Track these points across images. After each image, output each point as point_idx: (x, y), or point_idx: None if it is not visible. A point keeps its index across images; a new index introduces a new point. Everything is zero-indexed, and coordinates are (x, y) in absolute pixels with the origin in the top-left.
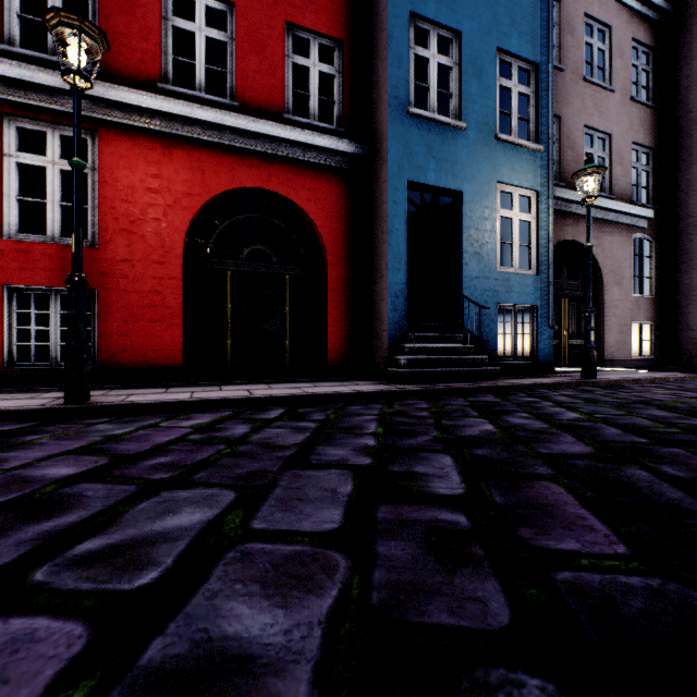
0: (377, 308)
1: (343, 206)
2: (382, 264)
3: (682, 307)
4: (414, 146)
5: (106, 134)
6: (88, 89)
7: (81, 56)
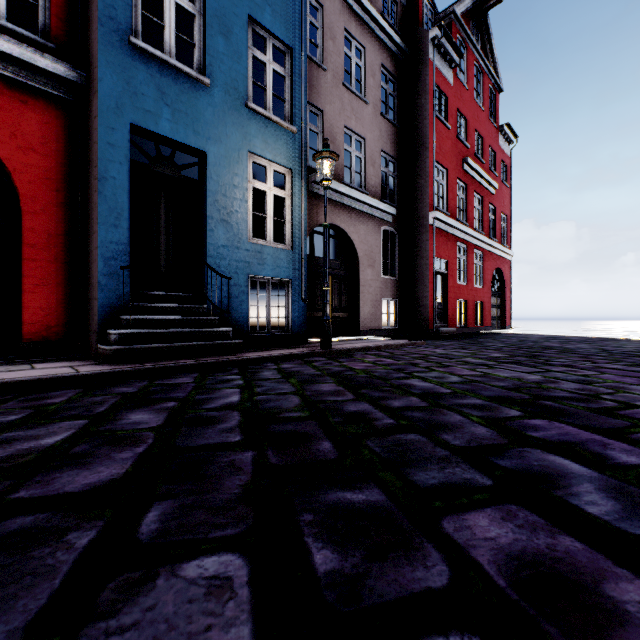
0: (91, 272)
1: (50, 140)
2: (94, 217)
3: (415, 288)
4: (140, 85)
5: None
6: None
7: None
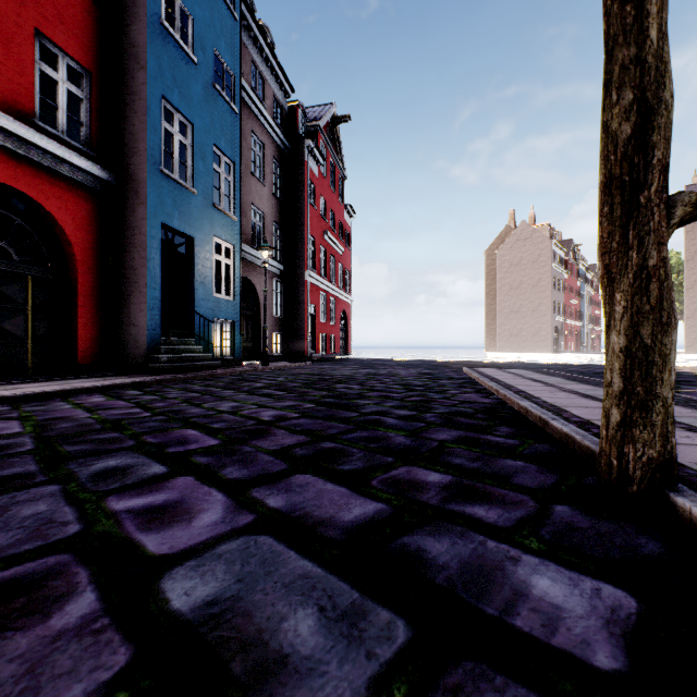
0: (133, 316)
1: (93, 221)
2: (141, 282)
3: (295, 325)
4: (165, 197)
5: None
6: None
7: None
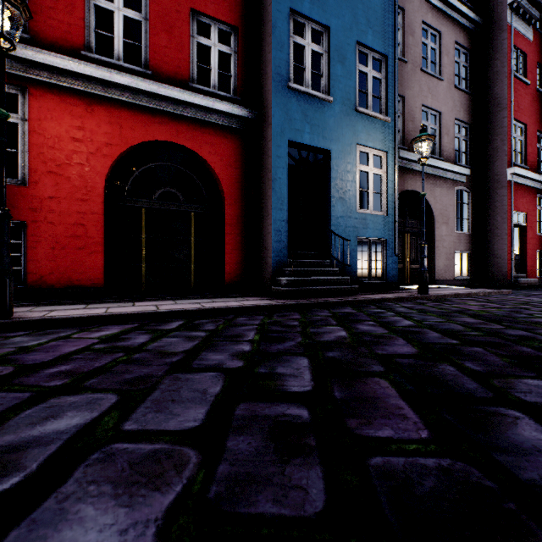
0: (264, 240)
1: (238, 158)
2: (268, 205)
3: (489, 241)
4: (293, 113)
5: (35, 91)
6: (12, 50)
7: (3, 20)
